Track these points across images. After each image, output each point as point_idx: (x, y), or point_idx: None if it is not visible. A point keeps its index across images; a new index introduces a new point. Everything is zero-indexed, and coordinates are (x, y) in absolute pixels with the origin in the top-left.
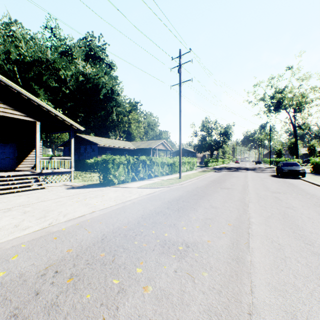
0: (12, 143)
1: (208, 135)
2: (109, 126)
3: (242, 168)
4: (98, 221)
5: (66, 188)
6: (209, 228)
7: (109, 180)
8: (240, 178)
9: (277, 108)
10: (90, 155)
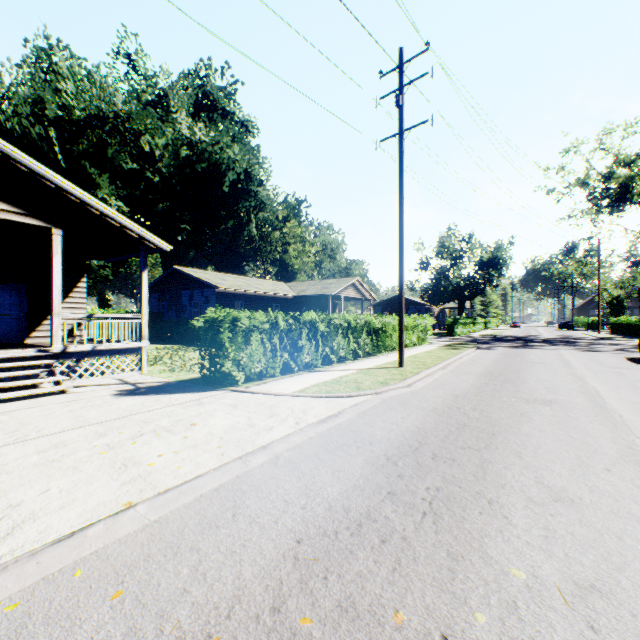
0: (17, 284)
1: (454, 266)
2: (244, 250)
3: (535, 339)
4: (115, 577)
5: (118, 392)
6: None
7: (223, 372)
8: (556, 368)
9: (620, 200)
10: (201, 311)
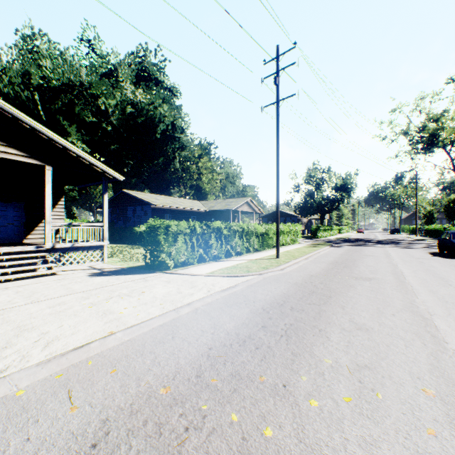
0: (18, 202)
1: (317, 189)
2: (170, 178)
3: (372, 240)
4: (110, 364)
5: (90, 274)
6: (381, 408)
7: (160, 261)
8: (380, 259)
9: (430, 145)
10: (141, 221)
